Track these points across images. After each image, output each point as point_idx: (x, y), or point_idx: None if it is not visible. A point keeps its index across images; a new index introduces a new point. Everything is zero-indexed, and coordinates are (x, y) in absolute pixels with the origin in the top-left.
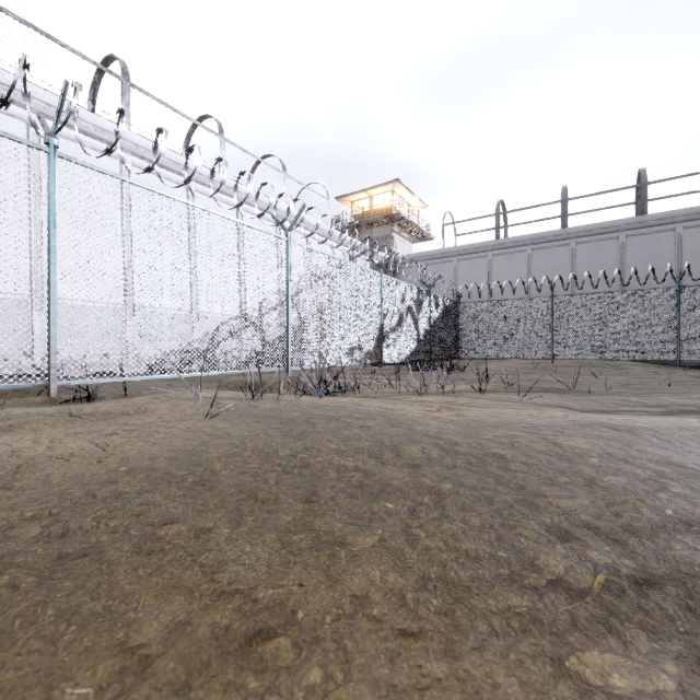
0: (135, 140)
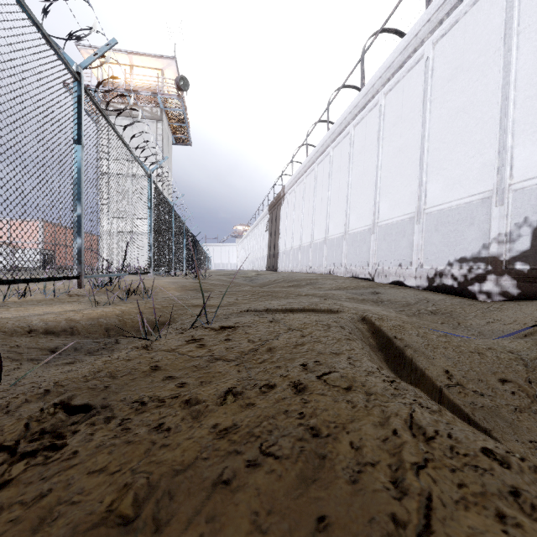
0: (426, 19)
